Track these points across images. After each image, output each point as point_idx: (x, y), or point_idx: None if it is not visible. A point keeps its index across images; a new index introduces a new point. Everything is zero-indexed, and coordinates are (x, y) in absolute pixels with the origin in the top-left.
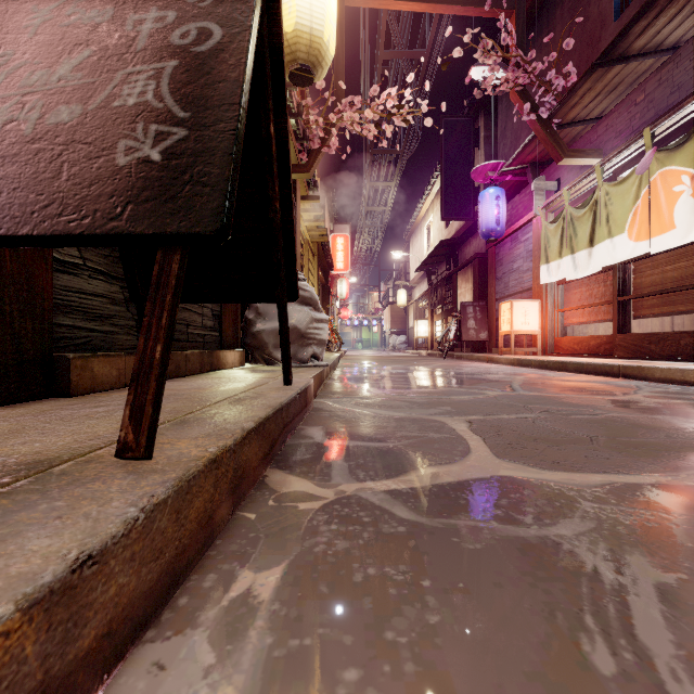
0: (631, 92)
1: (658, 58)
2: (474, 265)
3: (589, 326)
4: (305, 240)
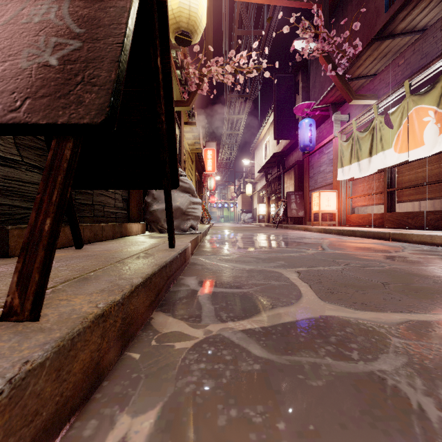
0: (396, 58)
1: (413, 36)
2: (295, 168)
3: (368, 208)
4: (186, 151)
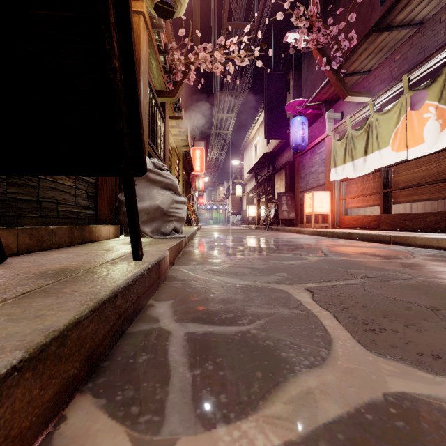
0: (391, 53)
1: (410, 30)
2: (286, 169)
3: (361, 209)
4: (172, 148)
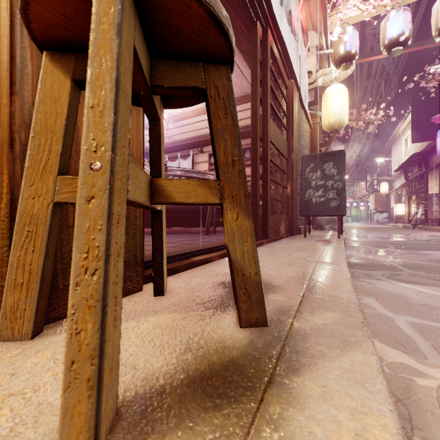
0: None
1: None
2: (439, 169)
3: None
4: None
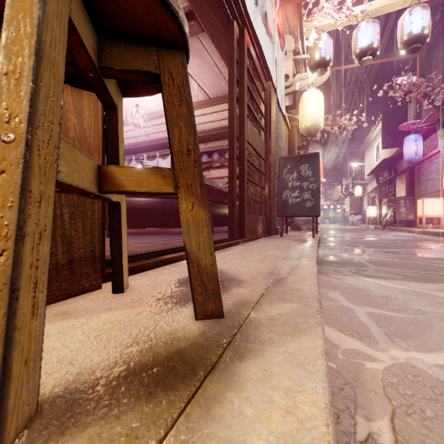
0: None
1: None
2: (406, 173)
3: None
4: None
